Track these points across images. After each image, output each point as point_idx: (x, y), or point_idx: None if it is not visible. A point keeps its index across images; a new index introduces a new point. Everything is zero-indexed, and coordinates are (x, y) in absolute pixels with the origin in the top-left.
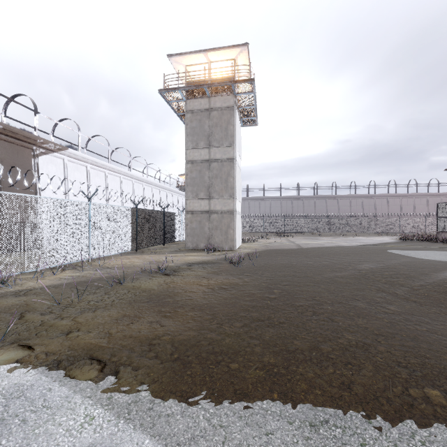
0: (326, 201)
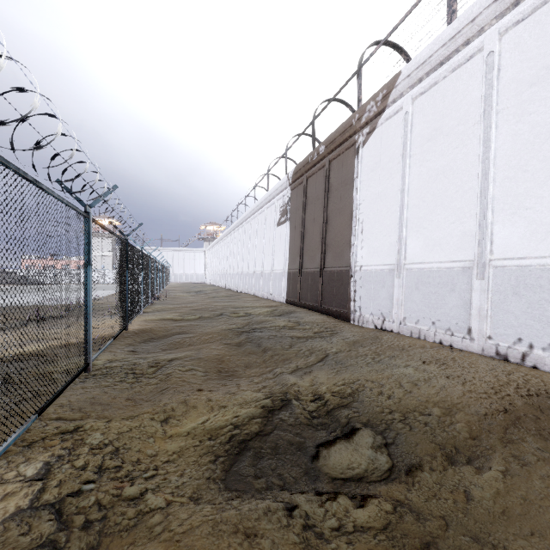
0: None
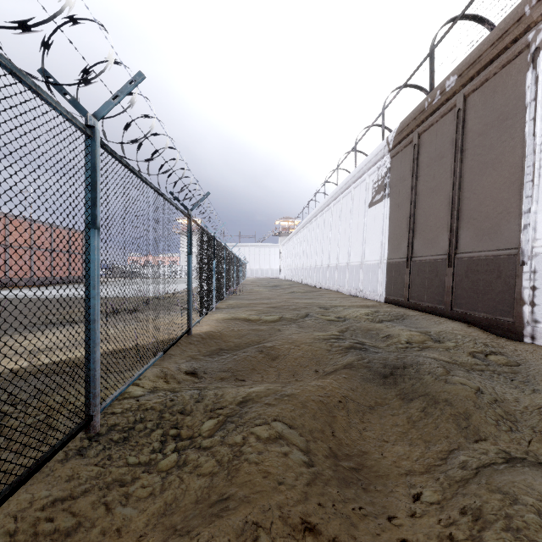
0: None
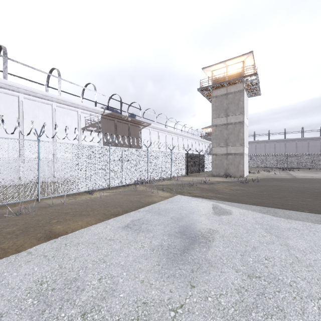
0: None
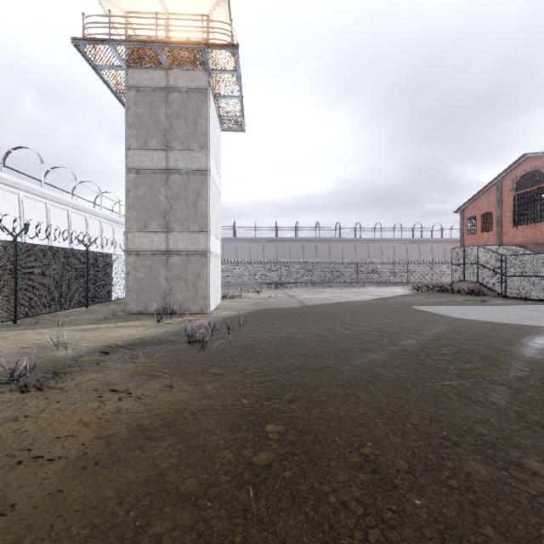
0: (329, 245)
